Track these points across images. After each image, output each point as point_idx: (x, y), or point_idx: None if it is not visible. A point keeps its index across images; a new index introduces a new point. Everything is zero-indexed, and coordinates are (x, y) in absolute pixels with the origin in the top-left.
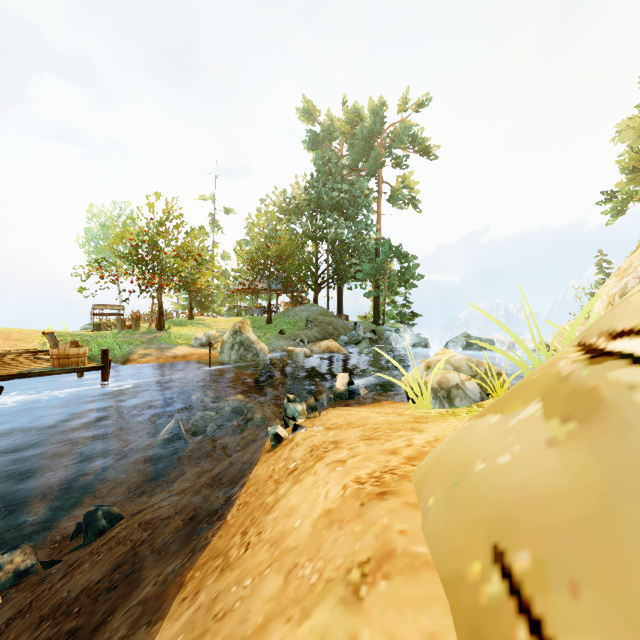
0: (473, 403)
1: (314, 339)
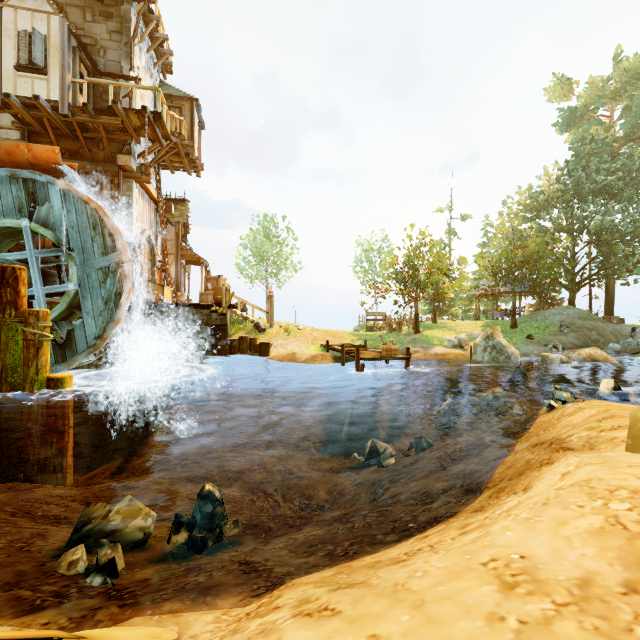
0: None
1: (570, 346)
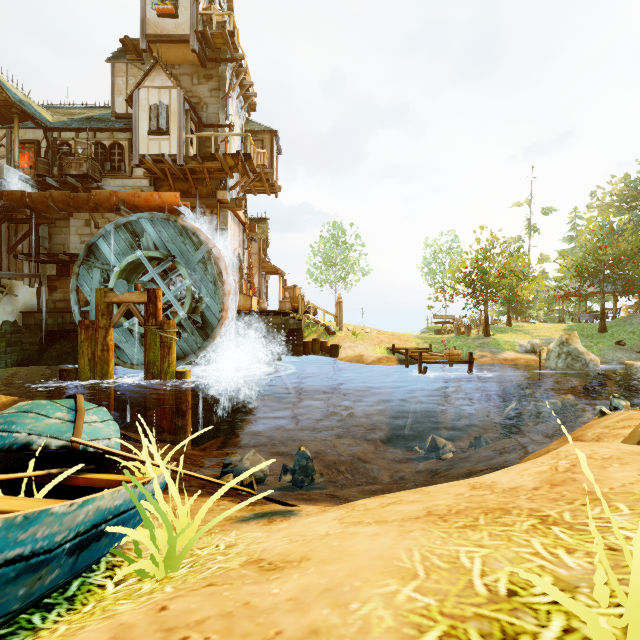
0: None
1: None
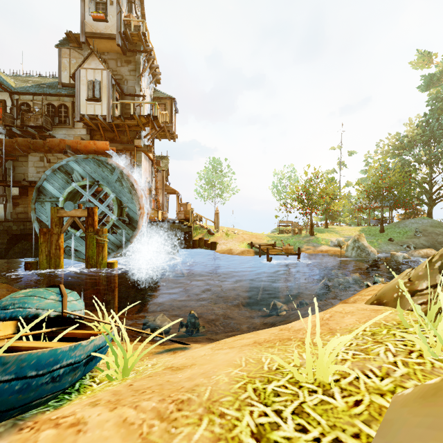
0: None
1: (421, 246)
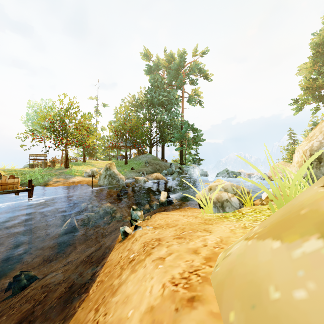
0: (235, 209)
1: (149, 172)
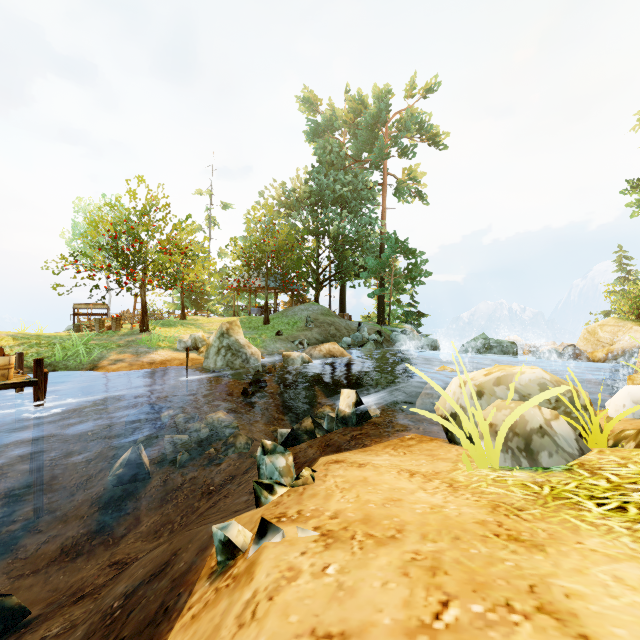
0: (570, 460)
1: (314, 341)
